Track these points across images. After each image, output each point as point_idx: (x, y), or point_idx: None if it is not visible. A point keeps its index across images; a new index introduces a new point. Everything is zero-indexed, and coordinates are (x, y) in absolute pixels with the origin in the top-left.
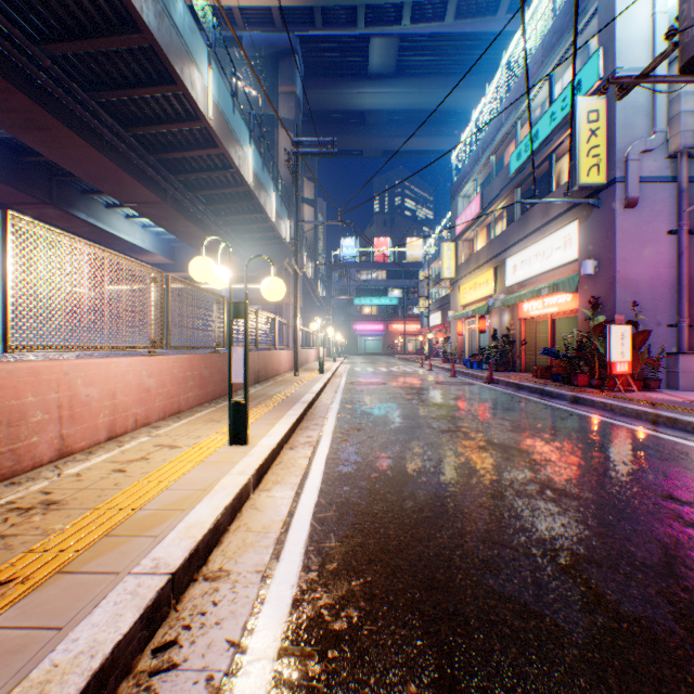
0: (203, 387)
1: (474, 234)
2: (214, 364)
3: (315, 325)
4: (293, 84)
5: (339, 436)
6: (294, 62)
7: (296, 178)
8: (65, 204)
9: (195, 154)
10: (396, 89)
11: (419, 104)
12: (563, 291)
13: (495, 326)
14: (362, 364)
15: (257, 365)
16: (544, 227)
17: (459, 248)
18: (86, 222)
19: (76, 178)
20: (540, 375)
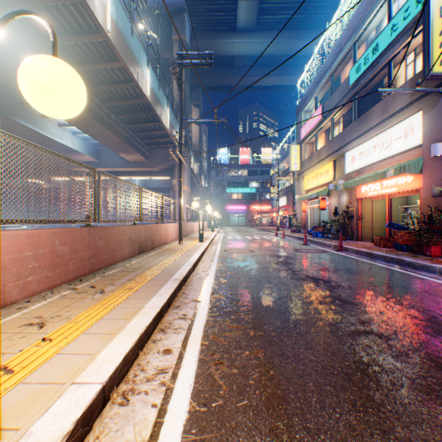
0: (57, 266)
1: (316, 137)
2: (78, 239)
3: (196, 203)
4: (183, 33)
5: (211, 349)
6: (184, 18)
7: (180, 84)
8: (5, 111)
9: (101, 67)
10: (256, 39)
11: (272, 51)
12: (409, 172)
13: (334, 205)
14: (232, 233)
15: (142, 237)
16: (384, 121)
17: (303, 149)
18: (24, 127)
19: (11, 90)
20: (383, 244)
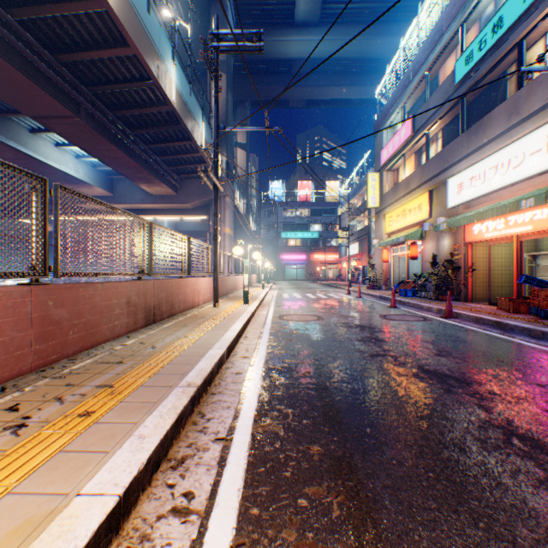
0: None
1: (402, 161)
2: None
3: (238, 249)
4: (224, 26)
5: None
6: (225, 6)
7: (216, 77)
8: None
9: (103, 55)
10: (320, 36)
11: (340, 52)
12: None
13: (429, 252)
14: (289, 290)
15: (152, 299)
16: (513, 129)
17: (384, 178)
18: (5, 145)
19: None
20: (514, 309)
